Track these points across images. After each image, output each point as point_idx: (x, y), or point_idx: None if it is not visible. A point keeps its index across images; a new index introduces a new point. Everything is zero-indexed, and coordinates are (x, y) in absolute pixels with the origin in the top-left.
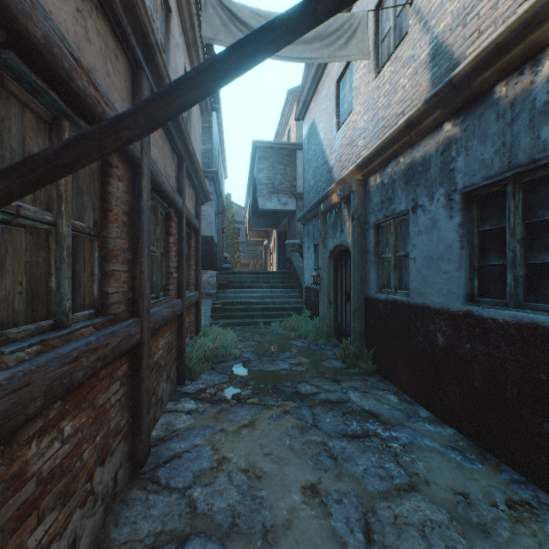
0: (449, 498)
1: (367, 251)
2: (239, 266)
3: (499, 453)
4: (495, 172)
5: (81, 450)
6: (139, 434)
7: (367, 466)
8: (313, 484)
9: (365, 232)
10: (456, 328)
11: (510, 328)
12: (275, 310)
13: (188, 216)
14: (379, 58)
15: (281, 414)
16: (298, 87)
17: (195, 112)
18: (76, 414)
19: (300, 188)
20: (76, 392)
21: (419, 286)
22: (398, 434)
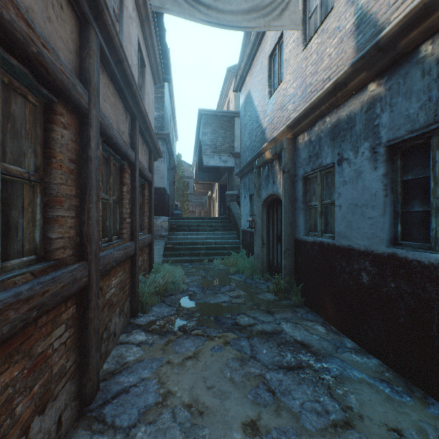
0: (384, 435)
1: (296, 200)
2: (188, 212)
3: (425, 385)
4: (420, 125)
5: (12, 406)
6: (87, 372)
7: (303, 400)
8: (253, 420)
9: (294, 183)
10: (381, 269)
11: (437, 270)
12: (217, 249)
13: (141, 169)
14: (307, 33)
15: (222, 346)
16: (236, 66)
17: (148, 81)
18: (5, 370)
19: (238, 148)
20: (5, 346)
21: (344, 230)
22: (329, 365)
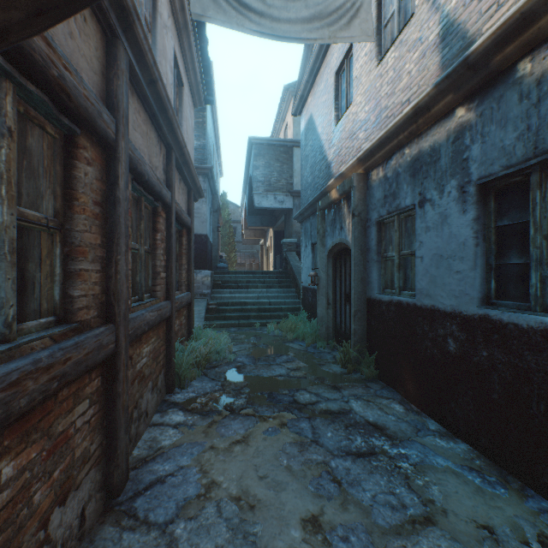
0: (471, 533)
1: (369, 250)
2: (235, 265)
3: (523, 475)
4: (518, 160)
5: (30, 493)
6: (114, 458)
7: (375, 492)
8: (315, 515)
9: (367, 229)
10: (471, 334)
11: (537, 334)
12: (272, 310)
13: (178, 212)
14: (382, 45)
15: (278, 428)
16: (295, 83)
17: (186, 103)
18: (21, 450)
19: (297, 186)
20: (21, 422)
21: (427, 287)
22: (407, 451)
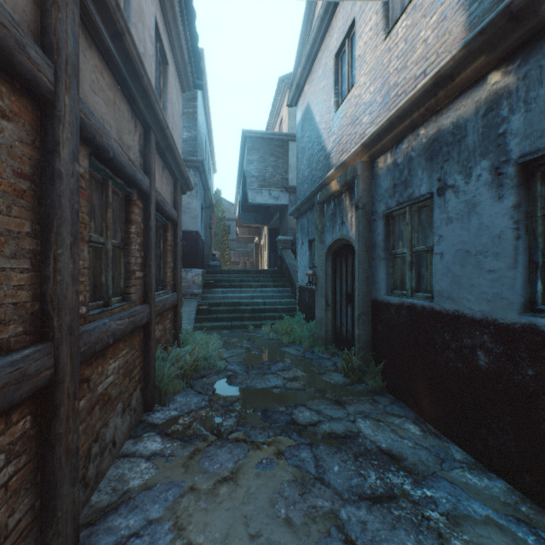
0: None
1: (374, 246)
2: (229, 264)
3: None
4: None
5: None
6: (52, 524)
7: None
8: None
9: (372, 223)
10: (510, 347)
11: None
12: (266, 311)
13: (159, 202)
14: (390, 16)
15: (274, 459)
16: (291, 75)
17: (172, 84)
18: None
19: (292, 181)
20: None
21: (448, 289)
22: (434, 493)
